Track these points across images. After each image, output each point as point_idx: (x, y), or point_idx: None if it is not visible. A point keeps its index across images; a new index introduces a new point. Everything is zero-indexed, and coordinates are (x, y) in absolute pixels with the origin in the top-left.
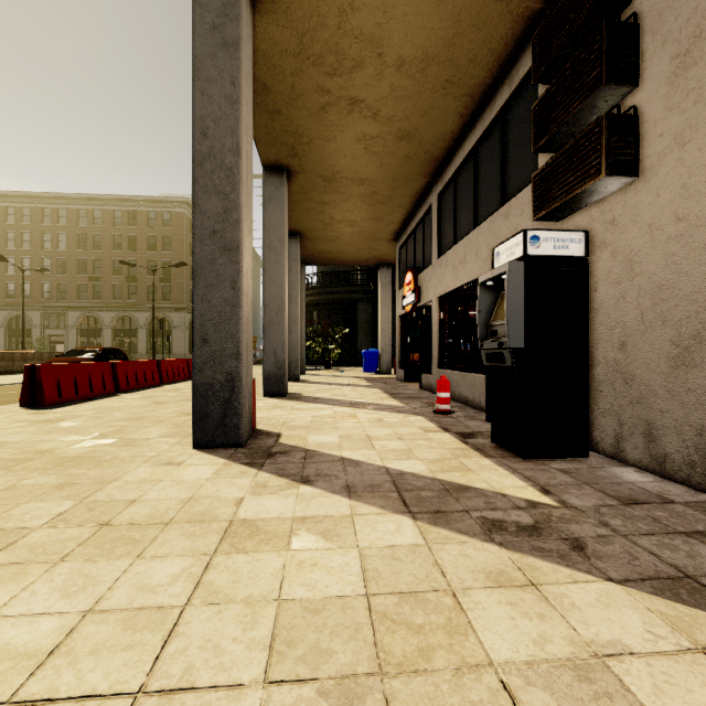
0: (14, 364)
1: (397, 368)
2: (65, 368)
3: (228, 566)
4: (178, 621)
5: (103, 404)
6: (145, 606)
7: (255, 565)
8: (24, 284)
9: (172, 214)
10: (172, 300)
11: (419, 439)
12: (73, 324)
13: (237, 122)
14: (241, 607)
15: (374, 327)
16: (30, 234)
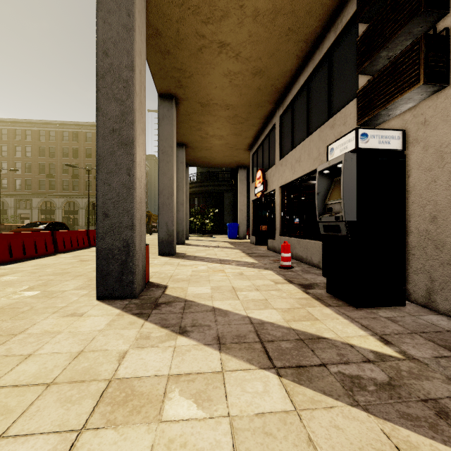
0: None
1: (251, 236)
2: (15, 236)
3: (92, 449)
4: None
5: (42, 261)
6: None
7: (121, 447)
8: (3, 179)
9: None
10: None
11: (272, 290)
12: (36, 206)
13: (132, 45)
14: None
15: (235, 208)
16: (7, 146)
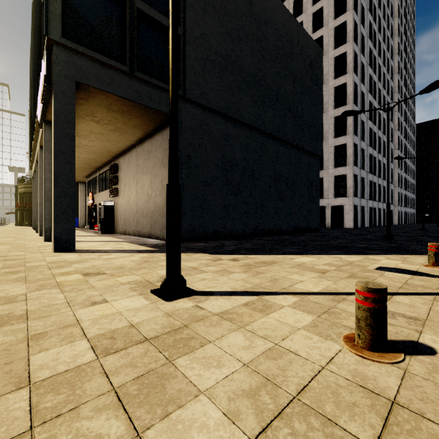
0: None
1: (87, 225)
2: None
3: None
4: None
5: None
6: None
7: None
8: None
9: None
10: None
11: (87, 234)
12: None
13: None
14: None
15: (76, 206)
16: None
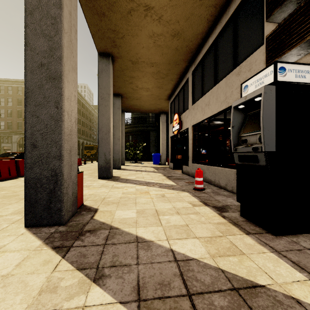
0: None
1: (169, 162)
2: None
3: None
4: None
5: (2, 184)
6: None
7: None
8: None
9: None
10: None
11: (191, 213)
12: (15, 141)
13: None
14: None
15: (158, 142)
16: None
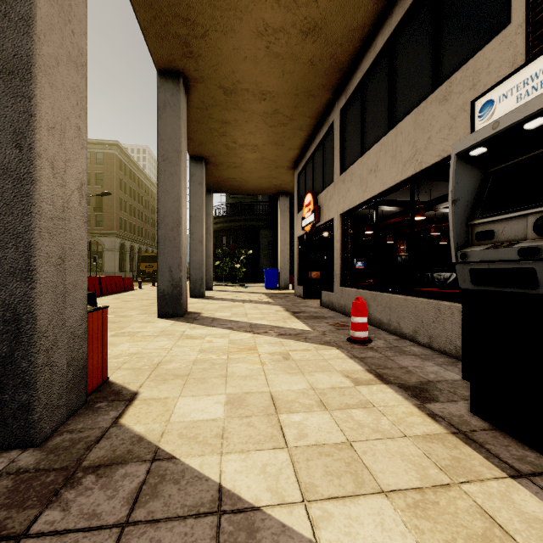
0: None
1: (296, 285)
2: None
3: None
4: None
5: None
6: None
7: None
8: None
9: (104, 154)
10: (104, 227)
11: (354, 406)
12: None
13: None
14: None
15: (274, 249)
16: None
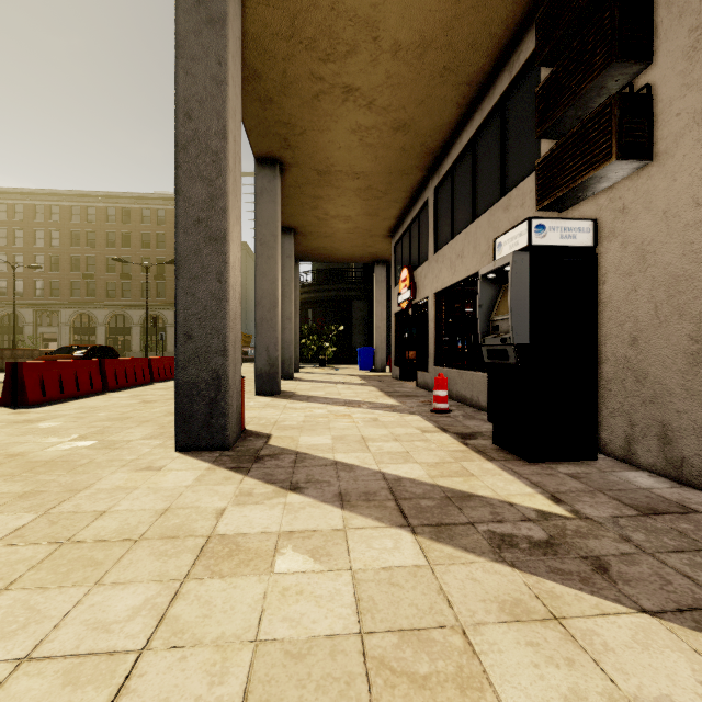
0: (4, 362)
1: (393, 366)
2: (50, 366)
3: (200, 595)
4: (130, 672)
5: (88, 403)
6: (93, 650)
7: (231, 593)
8: (17, 281)
9: (166, 211)
10: (166, 298)
11: (417, 440)
12: (66, 322)
13: (224, 104)
14: (209, 651)
15: (369, 324)
16: (22, 231)
